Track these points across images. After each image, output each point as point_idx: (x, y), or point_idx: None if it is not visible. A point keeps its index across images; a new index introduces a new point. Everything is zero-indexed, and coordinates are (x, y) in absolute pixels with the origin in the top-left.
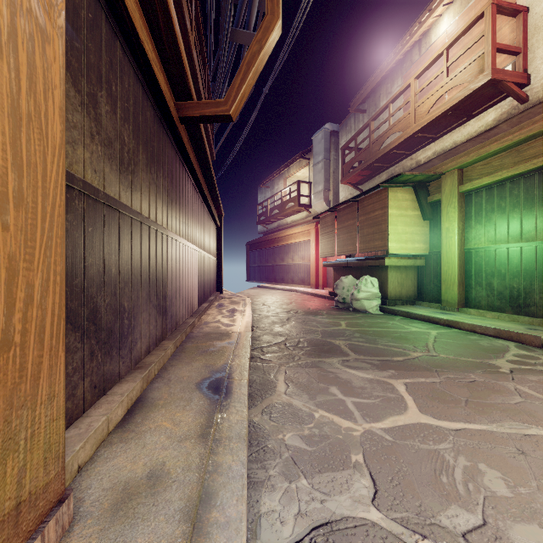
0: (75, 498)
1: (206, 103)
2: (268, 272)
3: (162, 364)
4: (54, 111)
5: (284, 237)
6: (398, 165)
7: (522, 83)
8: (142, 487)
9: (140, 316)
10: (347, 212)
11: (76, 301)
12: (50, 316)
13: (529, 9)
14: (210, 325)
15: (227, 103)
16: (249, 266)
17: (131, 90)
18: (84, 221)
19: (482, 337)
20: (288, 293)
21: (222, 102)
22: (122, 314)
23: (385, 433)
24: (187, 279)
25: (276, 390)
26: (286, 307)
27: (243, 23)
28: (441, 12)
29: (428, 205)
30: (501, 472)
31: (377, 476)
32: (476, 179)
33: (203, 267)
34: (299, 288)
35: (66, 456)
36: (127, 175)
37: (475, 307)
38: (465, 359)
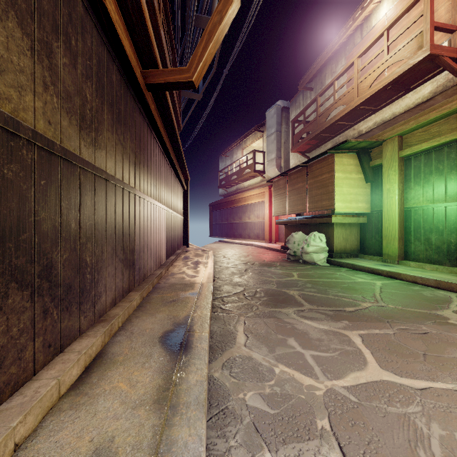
0: None
1: (170, 71)
2: (228, 229)
3: (127, 315)
4: None
5: (242, 198)
6: (342, 135)
7: None
8: None
9: (105, 270)
10: (297, 176)
11: (24, 258)
12: None
13: None
14: (176, 276)
15: (190, 70)
16: (211, 224)
17: (95, 50)
18: (34, 173)
19: (424, 287)
20: (245, 246)
21: (185, 69)
22: (84, 269)
23: (349, 393)
24: (155, 235)
25: (236, 342)
26: (244, 259)
27: (206, 10)
28: None
29: (370, 169)
30: None
31: (347, 448)
32: (415, 145)
33: (170, 224)
34: (255, 243)
35: None
36: (90, 132)
37: (414, 260)
38: (413, 309)
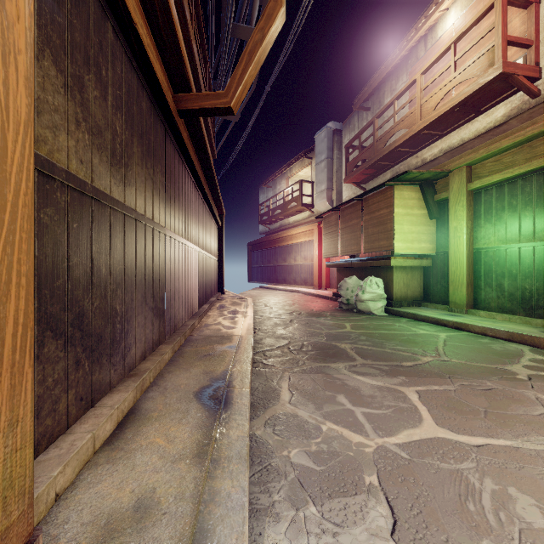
0: (48, 535)
1: (206, 95)
2: (270, 273)
3: (158, 370)
4: (18, 80)
5: (286, 237)
6: (403, 164)
7: (533, 77)
8: (127, 521)
9: (134, 319)
10: (351, 211)
11: (58, 305)
12: (12, 326)
13: (540, 0)
14: (211, 327)
15: (228, 94)
16: (250, 267)
17: (125, 77)
18: (68, 216)
19: (493, 340)
20: (290, 293)
21: (223, 93)
22: (114, 318)
23: (400, 450)
24: (187, 280)
25: (279, 399)
26: (288, 308)
27: (244, 18)
28: (448, 6)
29: (434, 204)
30: (535, 497)
31: (394, 502)
32: (485, 176)
33: (203, 268)
34: (302, 289)
35: (41, 485)
36: (120, 168)
37: (484, 309)
38: (478, 364)
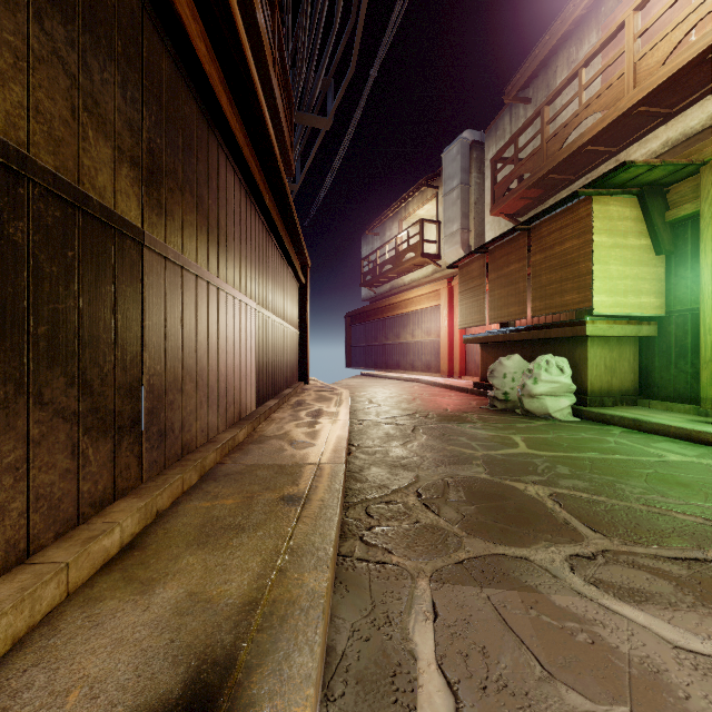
0: None
1: None
2: (377, 355)
3: (55, 598)
4: None
5: (400, 303)
6: (590, 176)
7: None
8: None
9: None
10: (508, 251)
11: None
12: None
13: None
14: (267, 444)
15: None
16: (349, 347)
17: None
18: None
19: None
20: (406, 384)
21: None
22: None
23: None
24: (225, 355)
25: None
26: (407, 407)
27: None
28: None
29: (665, 227)
30: None
31: None
32: None
33: (269, 340)
34: (424, 377)
35: None
36: None
37: None
38: None
